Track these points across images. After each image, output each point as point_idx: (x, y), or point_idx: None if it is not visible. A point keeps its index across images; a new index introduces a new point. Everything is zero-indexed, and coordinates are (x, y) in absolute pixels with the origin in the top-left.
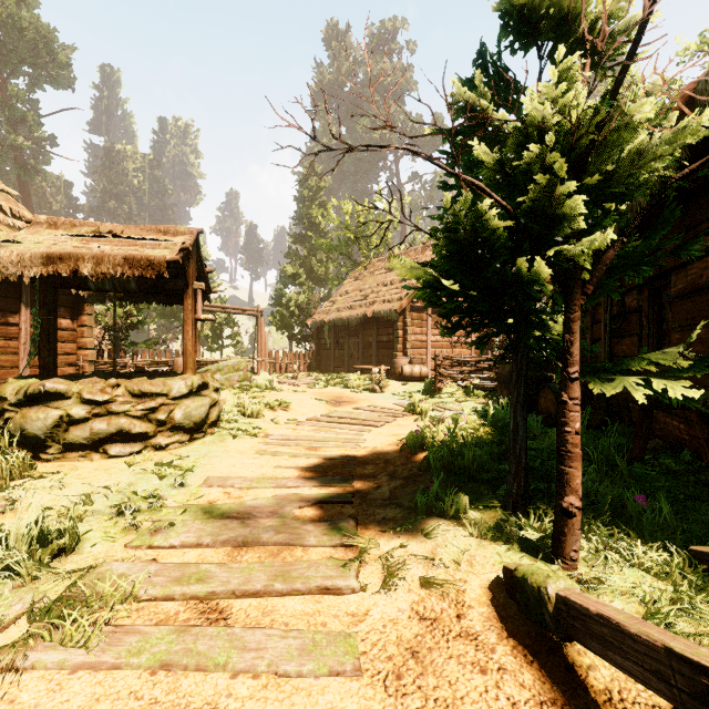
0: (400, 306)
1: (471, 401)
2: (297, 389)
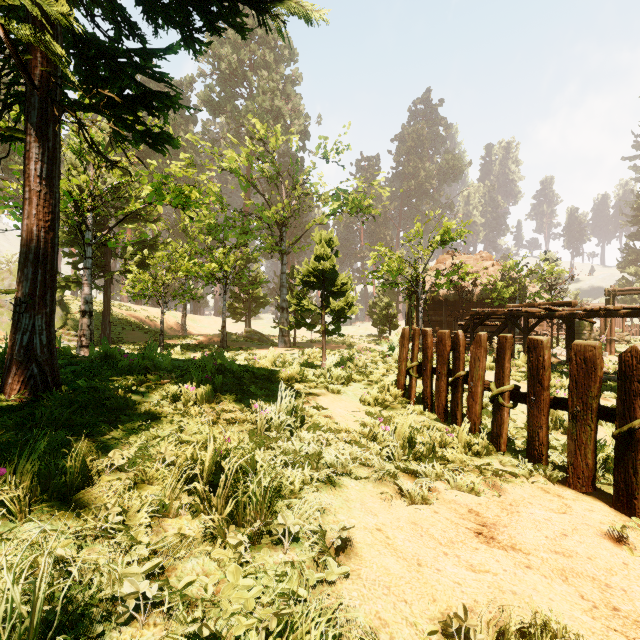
0: None
1: None
2: None
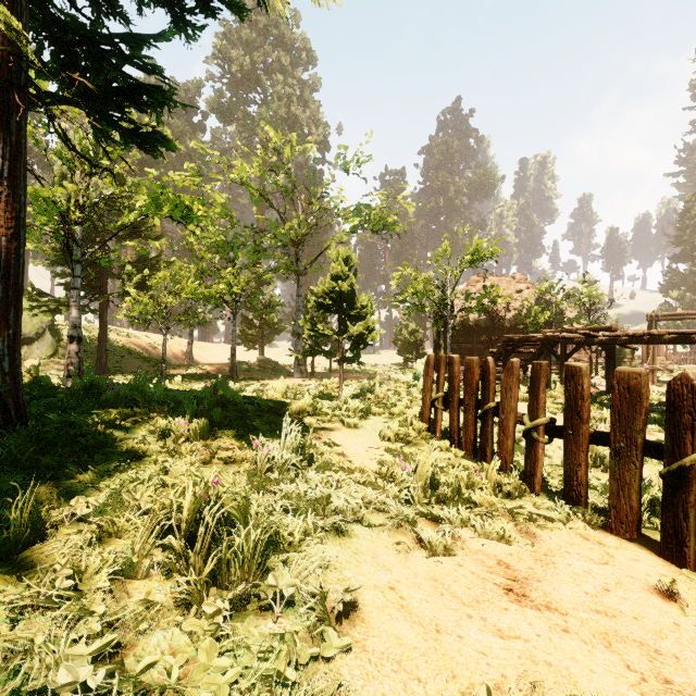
0: None
1: None
2: None
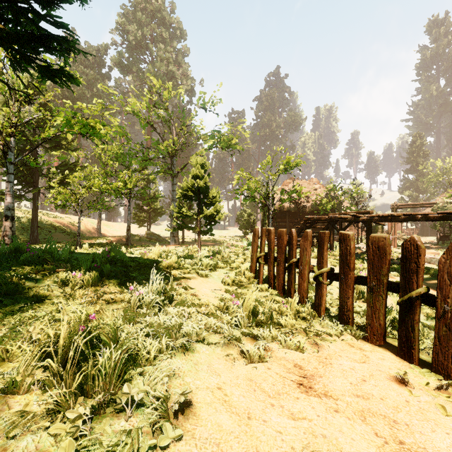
0: None
1: None
2: None
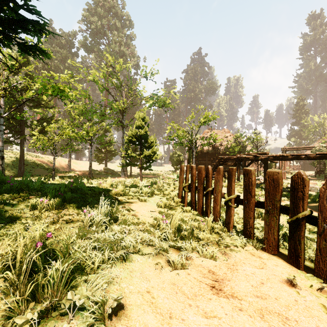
0: None
1: None
2: None
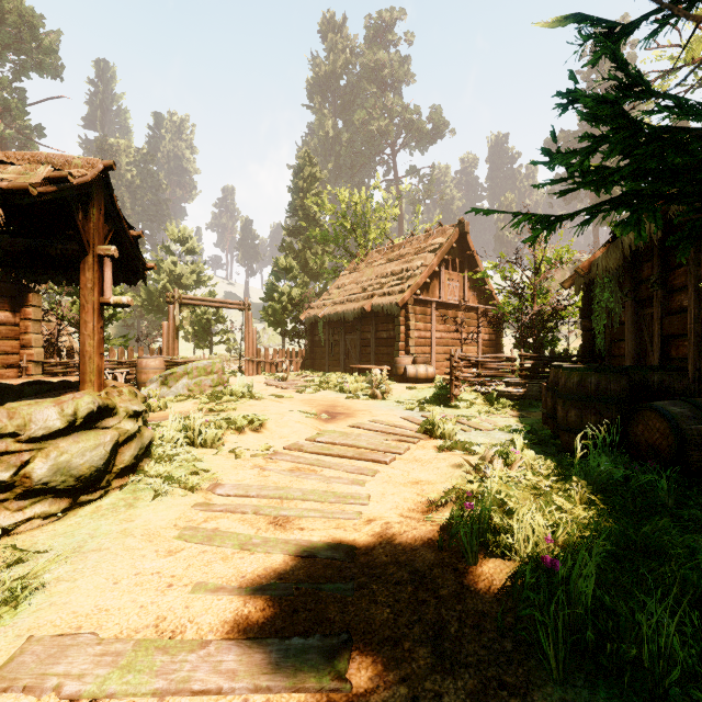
0: (402, 298)
1: (498, 414)
2: (283, 394)
